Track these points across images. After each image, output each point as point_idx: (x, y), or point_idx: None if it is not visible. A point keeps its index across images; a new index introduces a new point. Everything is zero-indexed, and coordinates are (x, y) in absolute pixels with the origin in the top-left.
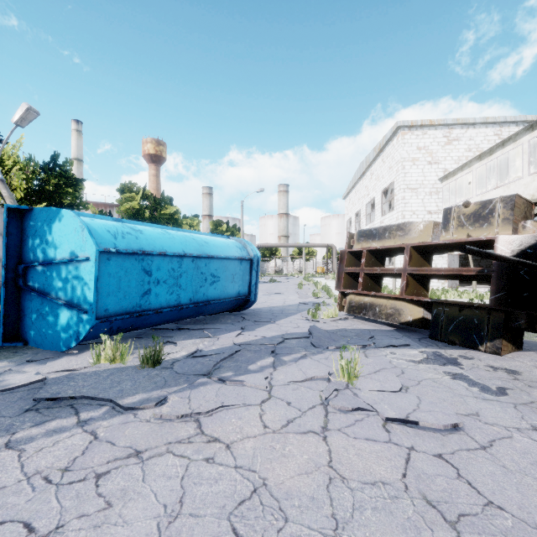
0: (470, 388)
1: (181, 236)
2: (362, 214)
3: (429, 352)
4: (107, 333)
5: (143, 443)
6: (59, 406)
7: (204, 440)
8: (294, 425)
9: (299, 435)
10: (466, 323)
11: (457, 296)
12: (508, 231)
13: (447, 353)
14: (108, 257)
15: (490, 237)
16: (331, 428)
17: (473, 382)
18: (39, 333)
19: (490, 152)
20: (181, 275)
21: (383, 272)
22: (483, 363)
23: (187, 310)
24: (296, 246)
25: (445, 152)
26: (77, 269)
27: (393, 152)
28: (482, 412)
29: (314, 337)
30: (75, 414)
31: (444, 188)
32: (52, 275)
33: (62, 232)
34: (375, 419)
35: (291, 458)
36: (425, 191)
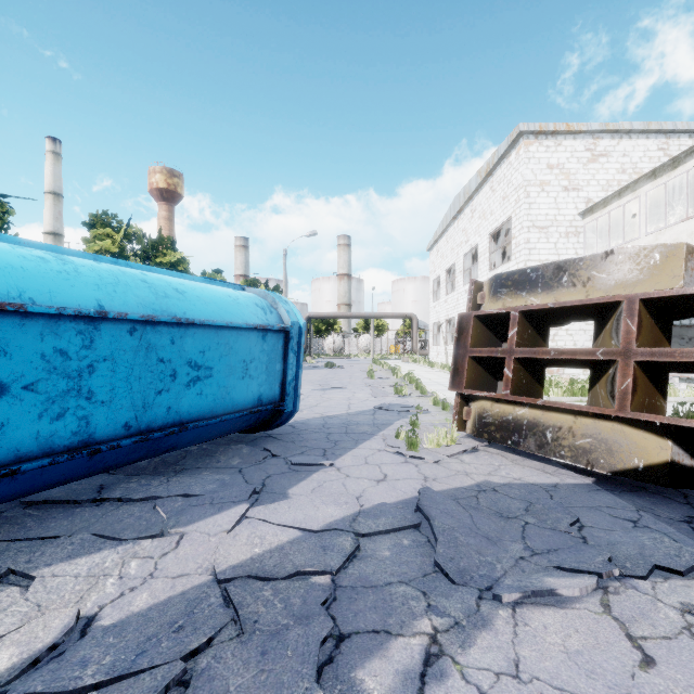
0: None
1: (107, 271)
2: (458, 270)
3: None
4: None
5: None
6: None
7: None
8: None
9: None
10: None
11: None
12: None
13: None
14: None
15: None
16: None
17: None
18: None
19: (674, 163)
20: (93, 367)
21: (564, 357)
22: None
23: (120, 452)
24: (363, 316)
25: (588, 173)
26: None
27: (509, 173)
28: None
29: (439, 537)
30: None
31: (586, 227)
32: None
33: None
34: None
35: None
36: (560, 231)
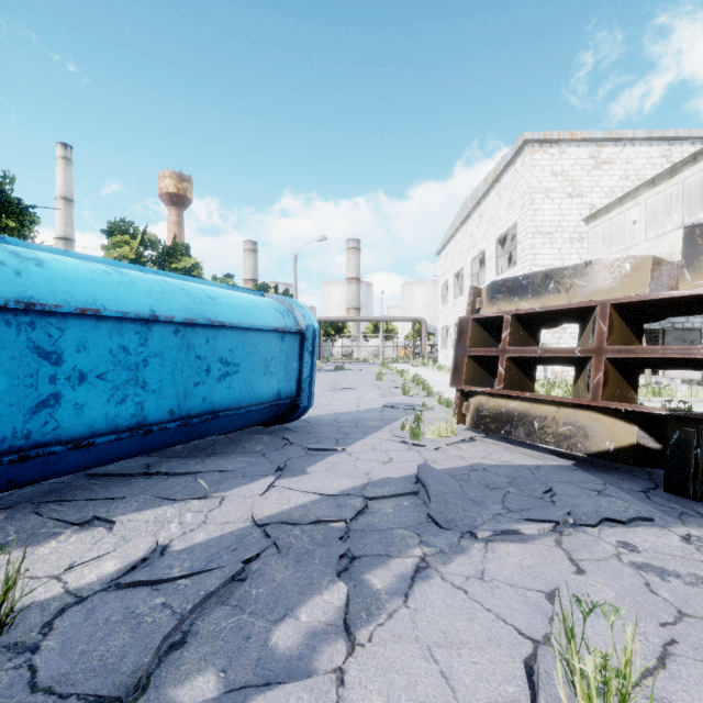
0: None
1: (154, 281)
2: (466, 274)
3: None
4: None
5: None
6: None
7: None
8: None
9: None
10: None
11: None
12: None
13: None
14: None
15: None
16: None
17: None
18: None
19: (671, 172)
20: (147, 362)
21: (548, 355)
22: None
23: (165, 434)
24: (372, 320)
25: (591, 180)
26: None
27: (515, 180)
28: None
29: (432, 498)
30: None
31: (590, 233)
32: None
33: None
34: None
35: None
36: (564, 237)
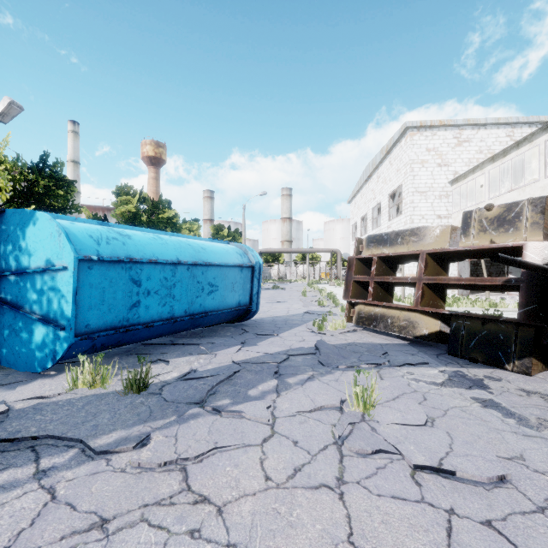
0: (505, 419)
1: (175, 241)
2: (369, 218)
3: (450, 372)
4: (90, 351)
5: (111, 506)
6: (18, 449)
7: (190, 501)
8: (303, 476)
9: (309, 492)
10: (491, 338)
11: (469, 305)
12: (538, 236)
13: (471, 373)
14: (89, 265)
15: (518, 244)
16: (348, 480)
17: (508, 411)
18: (11, 351)
19: (504, 153)
20: (175, 285)
21: (395, 281)
22: (514, 386)
23: (182, 323)
24: (300, 251)
25: (455, 154)
26: (53, 280)
27: (401, 154)
28: (528, 454)
29: (321, 354)
30: (35, 461)
31: (454, 191)
32: (26, 286)
33: (37, 238)
34: (401, 466)
35: (300, 529)
36: (435, 195)
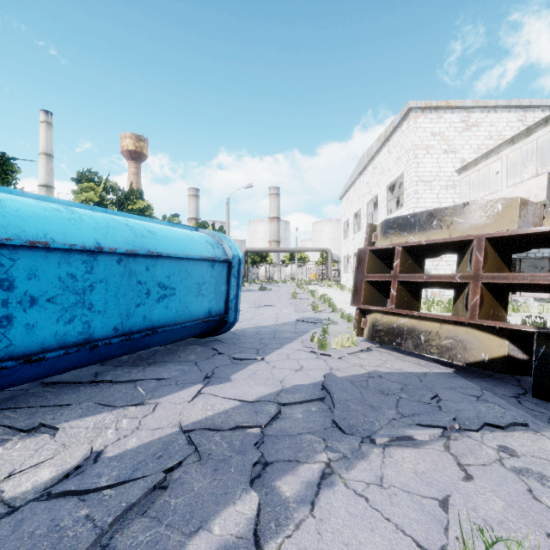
0: None
1: (101, 218)
2: (363, 214)
3: None
4: None
5: None
6: None
7: None
8: None
9: None
10: None
11: None
12: None
13: None
14: None
15: None
16: None
17: None
18: None
19: (527, 133)
20: (93, 287)
21: (433, 280)
22: None
23: (110, 347)
24: (288, 250)
25: (463, 139)
26: None
27: (402, 139)
28: None
29: (336, 405)
30: None
31: (462, 181)
32: None
33: None
34: None
35: None
36: (441, 185)
